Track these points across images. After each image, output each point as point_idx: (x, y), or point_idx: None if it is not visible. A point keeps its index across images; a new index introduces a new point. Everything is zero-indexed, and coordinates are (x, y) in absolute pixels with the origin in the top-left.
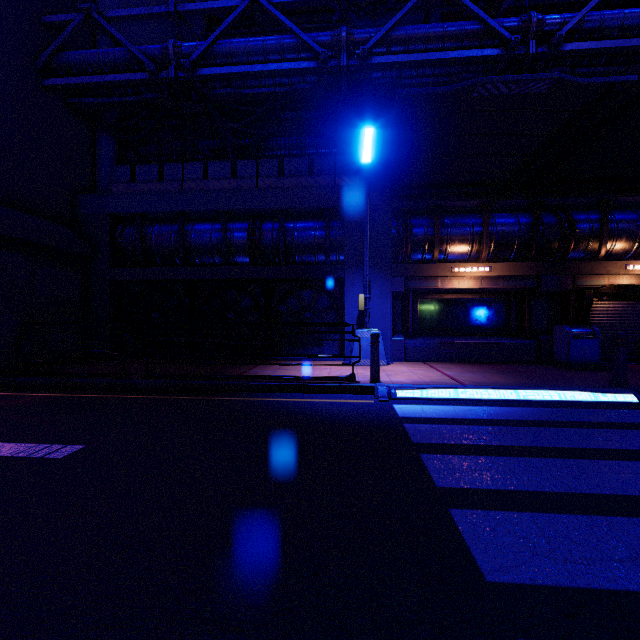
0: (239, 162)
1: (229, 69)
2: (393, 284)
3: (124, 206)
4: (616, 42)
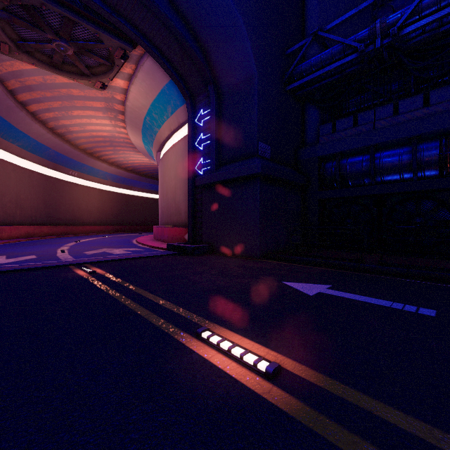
0: (431, 92)
1: (435, 16)
2: None
3: (328, 150)
4: None
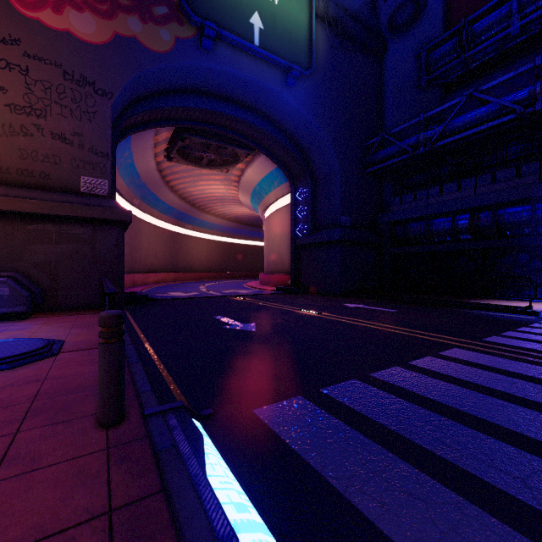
0: (462, 181)
1: (454, 138)
2: None
3: (396, 217)
4: None
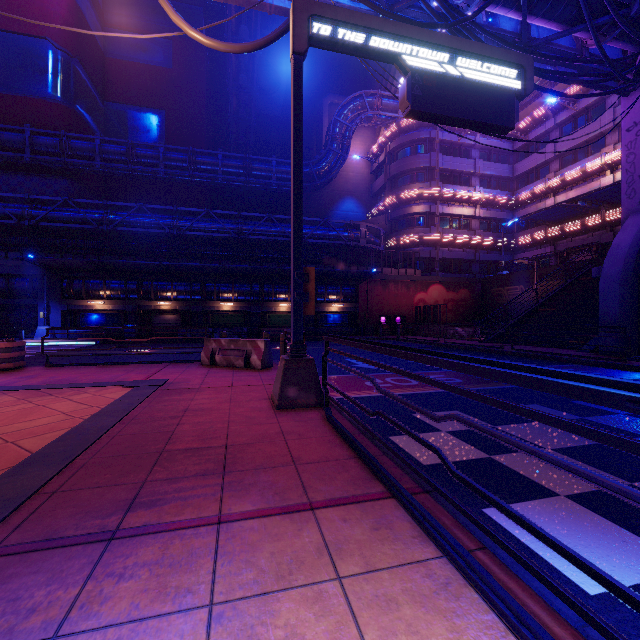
0: None
1: None
2: (62, 307)
3: None
4: (136, 229)
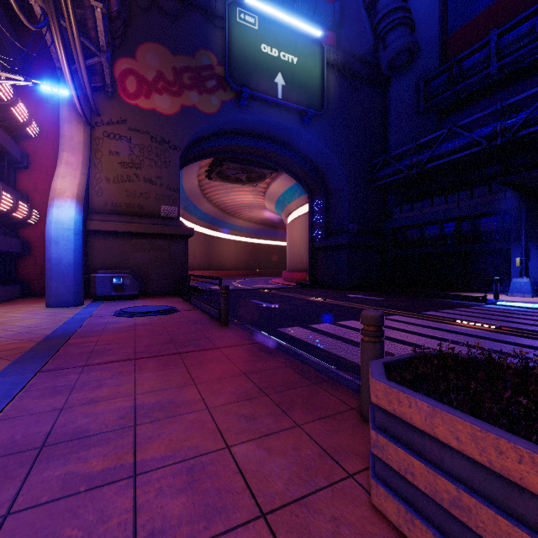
0: (448, 195)
1: (439, 162)
2: None
3: (397, 224)
4: None
